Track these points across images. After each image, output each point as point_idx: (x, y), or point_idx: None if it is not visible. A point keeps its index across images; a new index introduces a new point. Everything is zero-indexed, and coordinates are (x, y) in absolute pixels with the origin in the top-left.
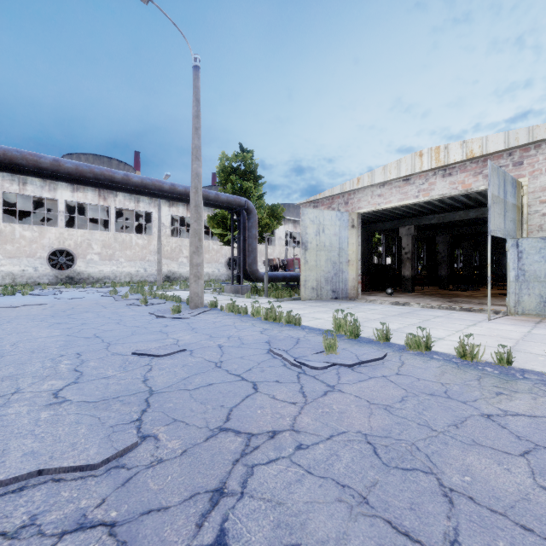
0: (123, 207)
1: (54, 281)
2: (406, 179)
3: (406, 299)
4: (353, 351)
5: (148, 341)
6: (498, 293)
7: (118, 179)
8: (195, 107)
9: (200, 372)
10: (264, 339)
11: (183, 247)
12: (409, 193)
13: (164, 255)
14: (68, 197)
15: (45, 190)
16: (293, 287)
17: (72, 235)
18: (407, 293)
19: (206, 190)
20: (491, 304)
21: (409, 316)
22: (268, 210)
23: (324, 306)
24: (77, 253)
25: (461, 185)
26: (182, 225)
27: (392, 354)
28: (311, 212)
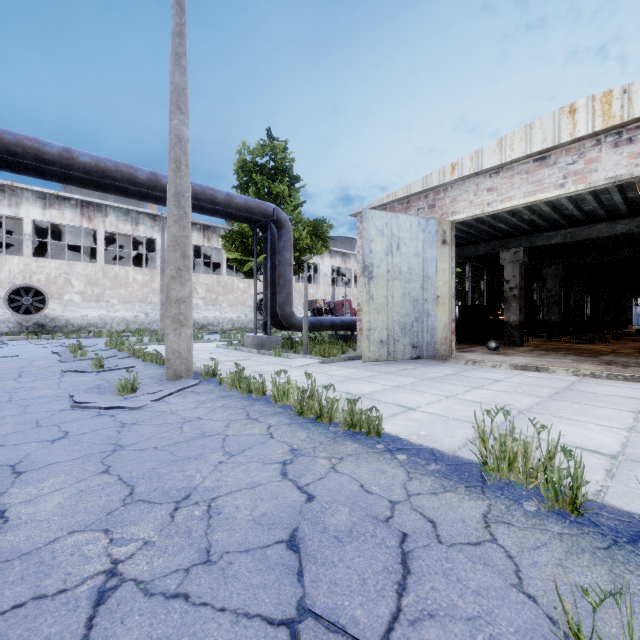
0: (115, 231)
1: (16, 330)
2: (540, 158)
3: (528, 358)
4: None
5: None
6: None
7: (51, 156)
8: (176, 17)
9: None
10: (286, 522)
11: (199, 285)
12: (547, 180)
13: None
14: (37, 215)
15: (3, 205)
16: (346, 338)
17: (43, 266)
18: (513, 347)
19: (210, 187)
20: None
21: (585, 398)
22: (309, 227)
23: (404, 373)
24: (50, 292)
25: None
26: (198, 257)
27: None
28: (379, 217)
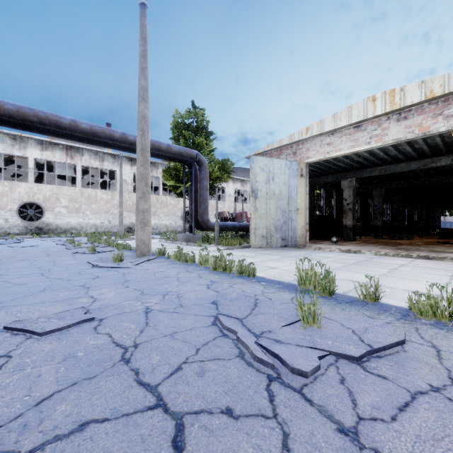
0: (88, 165)
1: (24, 232)
2: (357, 126)
3: (353, 246)
4: (345, 324)
5: (53, 302)
6: (433, 241)
7: (64, 125)
8: (142, 46)
9: (82, 378)
10: (211, 298)
11: None
12: (361, 139)
13: (126, 209)
14: (37, 155)
15: (15, 148)
16: (242, 236)
17: (41, 189)
18: (349, 241)
19: (157, 141)
20: (444, 251)
21: (371, 264)
22: (218, 164)
23: (275, 254)
24: (45, 206)
25: (418, 128)
26: None
27: (400, 326)
28: (261, 160)
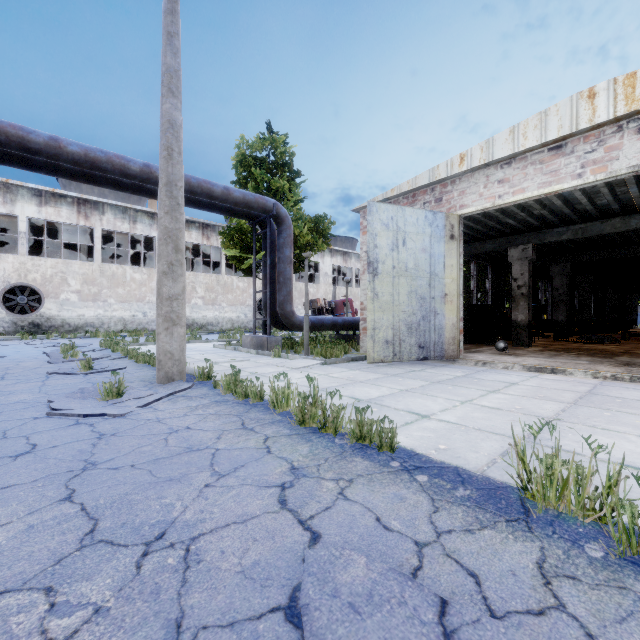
0: (113, 229)
1: (11, 330)
2: (556, 146)
3: (540, 358)
4: None
5: None
6: None
7: (36, 145)
8: None
9: None
10: (285, 575)
11: (198, 285)
12: (563, 170)
13: None
14: (33, 213)
15: None
16: (347, 338)
17: (39, 265)
18: (521, 347)
19: (207, 180)
20: None
21: (614, 404)
22: (309, 224)
23: (412, 375)
24: (45, 291)
25: None
26: (197, 256)
27: None
28: (384, 210)
